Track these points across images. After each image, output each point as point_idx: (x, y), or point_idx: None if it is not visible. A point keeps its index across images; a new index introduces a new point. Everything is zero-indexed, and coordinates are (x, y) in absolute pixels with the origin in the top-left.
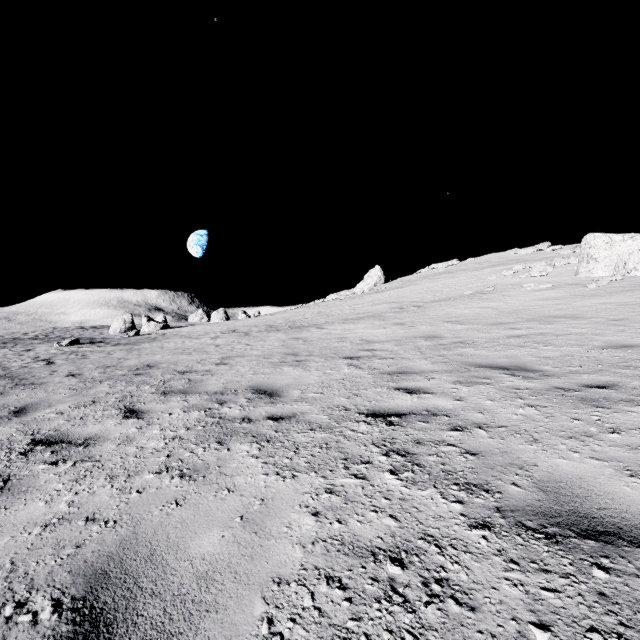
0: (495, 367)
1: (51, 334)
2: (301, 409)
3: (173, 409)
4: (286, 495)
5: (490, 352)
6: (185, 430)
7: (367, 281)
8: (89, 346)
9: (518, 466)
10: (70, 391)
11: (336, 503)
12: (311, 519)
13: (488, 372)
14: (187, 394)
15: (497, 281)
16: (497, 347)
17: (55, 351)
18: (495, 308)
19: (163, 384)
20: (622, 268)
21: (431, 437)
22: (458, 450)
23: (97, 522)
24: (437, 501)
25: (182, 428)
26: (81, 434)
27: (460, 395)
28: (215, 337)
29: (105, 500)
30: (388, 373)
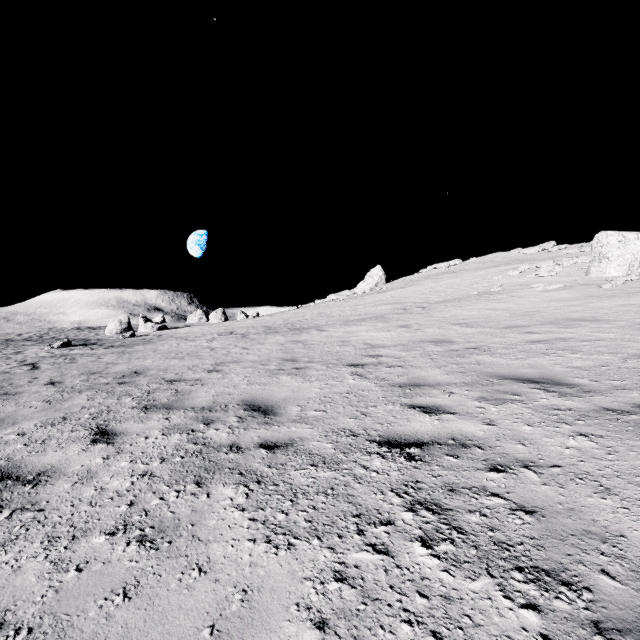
0: (521, 379)
1: (46, 335)
2: (300, 433)
3: (151, 431)
4: (278, 583)
5: (510, 360)
6: (159, 462)
7: (368, 281)
8: (81, 348)
9: (599, 537)
10: (43, 404)
11: (350, 602)
12: (314, 636)
13: (515, 386)
14: (171, 410)
15: (503, 281)
16: (517, 354)
17: (45, 354)
18: (505, 310)
19: (146, 396)
20: (637, 267)
21: (466, 481)
22: (507, 504)
23: (4, 630)
24: (499, 604)
25: (156, 459)
26: (35, 466)
27: (489, 417)
28: (211, 339)
29: (29, 584)
30: (399, 385)
